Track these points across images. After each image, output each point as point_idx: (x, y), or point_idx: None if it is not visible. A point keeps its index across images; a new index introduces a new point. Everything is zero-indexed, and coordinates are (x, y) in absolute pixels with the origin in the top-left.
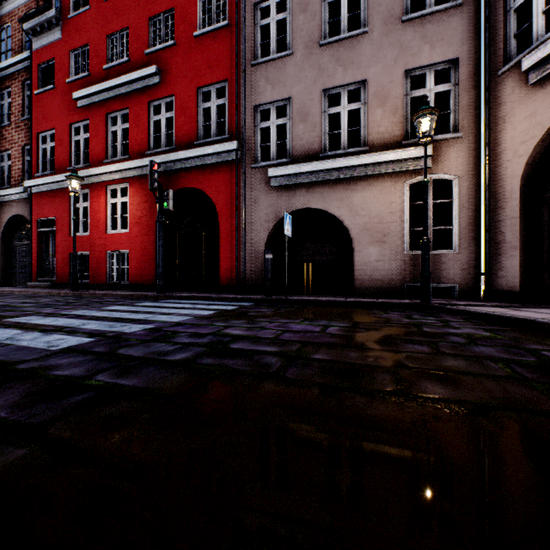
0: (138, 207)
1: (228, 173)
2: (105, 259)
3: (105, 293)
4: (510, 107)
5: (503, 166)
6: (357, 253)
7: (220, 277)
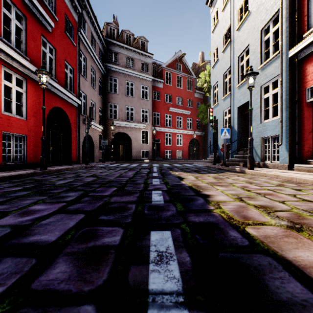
0: (35, 104)
1: (74, 111)
2: (1, 139)
3: (73, 167)
4: (110, 126)
5: (108, 136)
6: (95, 150)
7: (72, 157)
